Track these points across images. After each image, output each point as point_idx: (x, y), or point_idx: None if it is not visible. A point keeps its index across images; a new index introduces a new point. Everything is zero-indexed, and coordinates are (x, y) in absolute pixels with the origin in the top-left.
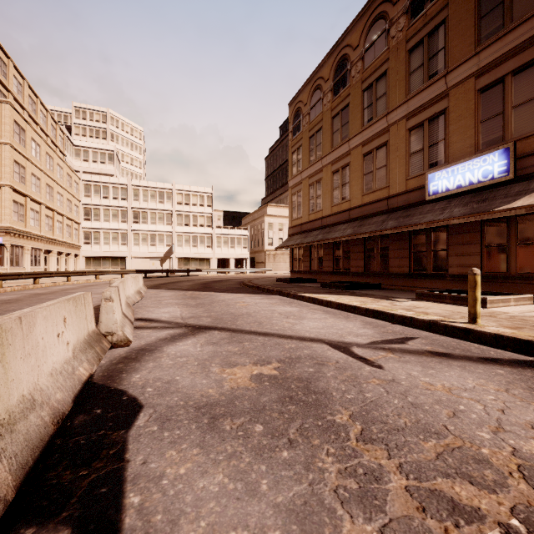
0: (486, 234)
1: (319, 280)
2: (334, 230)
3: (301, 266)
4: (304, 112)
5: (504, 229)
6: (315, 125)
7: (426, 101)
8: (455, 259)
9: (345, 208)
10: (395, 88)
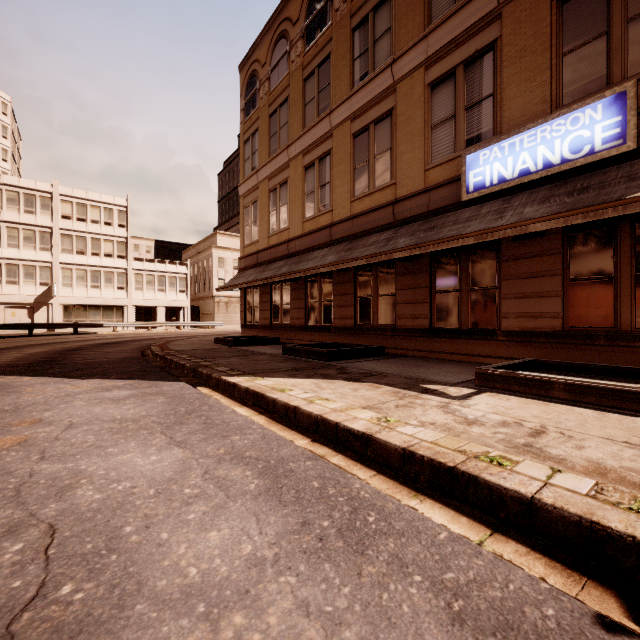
0: (573, 259)
1: (285, 340)
2: (306, 259)
3: (258, 318)
4: (261, 76)
5: (608, 248)
6: (279, 95)
7: (461, 31)
8: (514, 304)
9: (323, 223)
10: (405, 17)
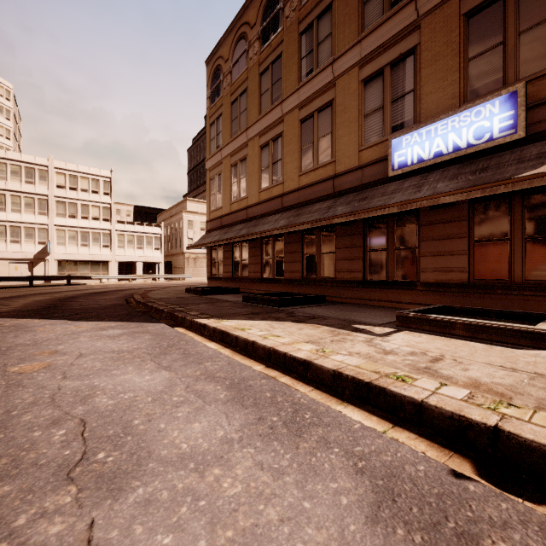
0: (477, 224)
1: (244, 290)
2: (262, 223)
3: (221, 271)
4: (224, 70)
5: (504, 216)
6: (239, 86)
7: (388, 38)
8: (431, 261)
9: (276, 193)
10: (343, 25)
